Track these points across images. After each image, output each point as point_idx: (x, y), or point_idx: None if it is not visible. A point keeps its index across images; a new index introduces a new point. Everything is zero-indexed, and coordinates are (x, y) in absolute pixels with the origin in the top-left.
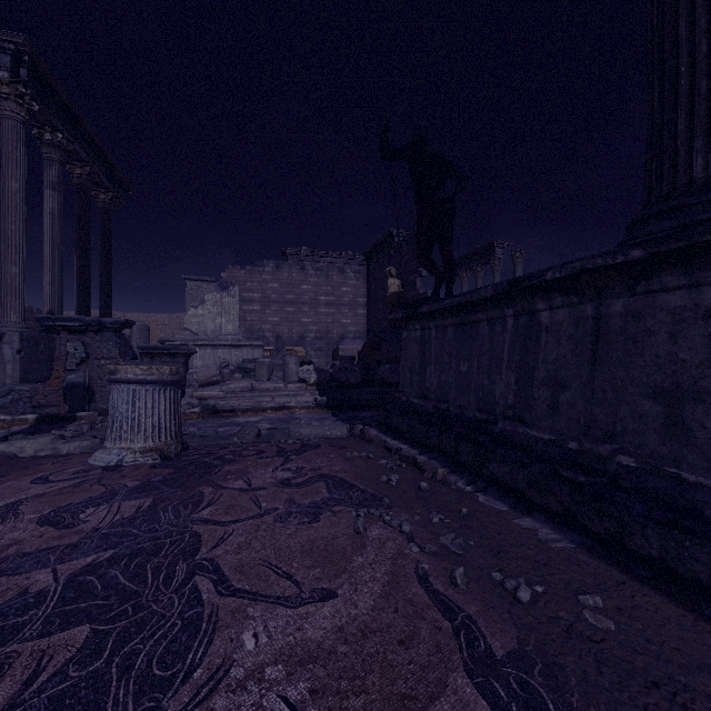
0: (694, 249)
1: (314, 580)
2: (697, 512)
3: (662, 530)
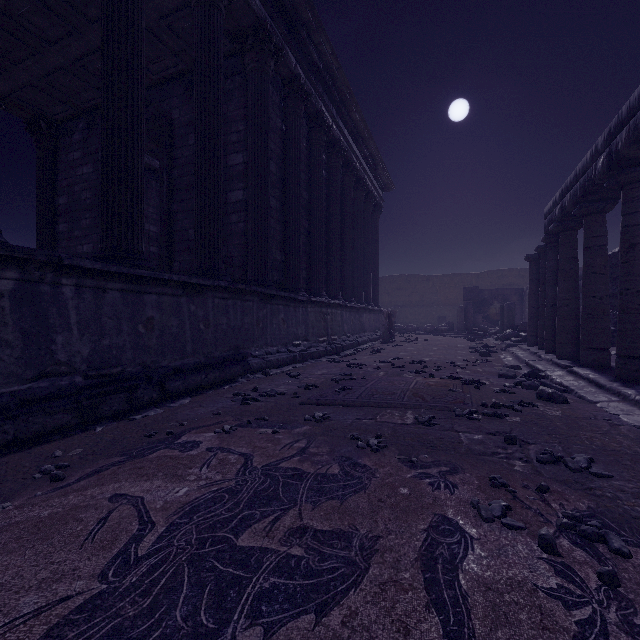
0: (5, 257)
1: (101, 508)
2: (7, 408)
3: (15, 421)
